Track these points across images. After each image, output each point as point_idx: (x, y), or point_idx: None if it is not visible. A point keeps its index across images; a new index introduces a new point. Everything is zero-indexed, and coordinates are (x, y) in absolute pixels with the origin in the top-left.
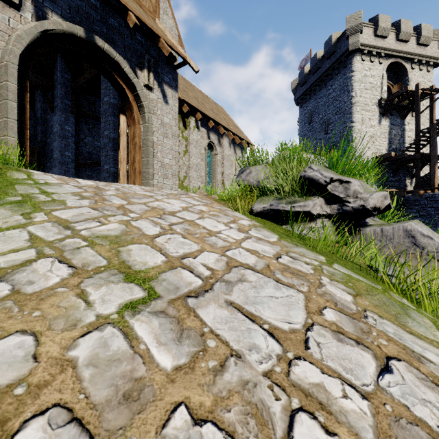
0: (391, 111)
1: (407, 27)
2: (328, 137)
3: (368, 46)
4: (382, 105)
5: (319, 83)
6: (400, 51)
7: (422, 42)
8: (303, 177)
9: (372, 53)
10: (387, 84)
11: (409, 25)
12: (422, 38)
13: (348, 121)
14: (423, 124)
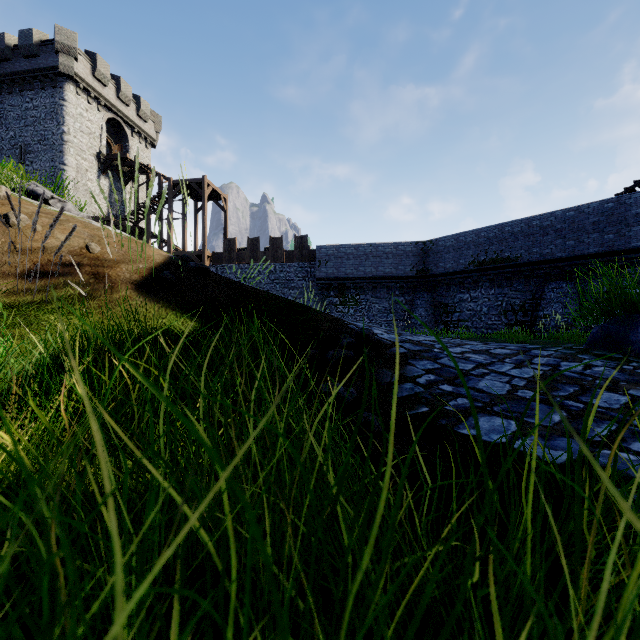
0: (112, 172)
1: (127, 91)
2: (26, 170)
3: (85, 83)
4: (102, 161)
5: (10, 82)
6: (121, 110)
7: (142, 116)
8: (27, 189)
9: (90, 94)
10: (108, 139)
11: (130, 90)
12: (141, 112)
13: (58, 161)
14: (143, 199)
